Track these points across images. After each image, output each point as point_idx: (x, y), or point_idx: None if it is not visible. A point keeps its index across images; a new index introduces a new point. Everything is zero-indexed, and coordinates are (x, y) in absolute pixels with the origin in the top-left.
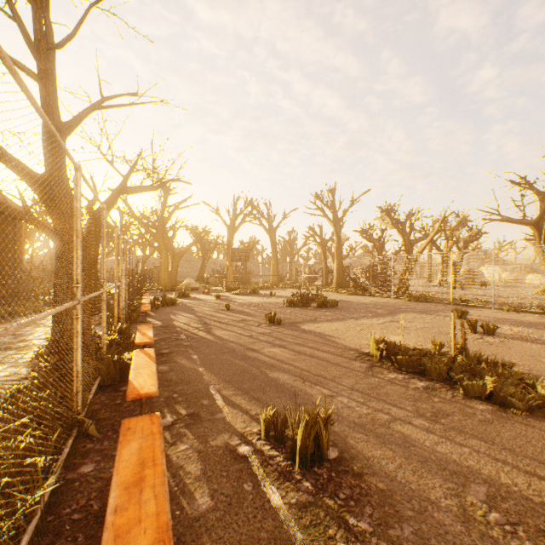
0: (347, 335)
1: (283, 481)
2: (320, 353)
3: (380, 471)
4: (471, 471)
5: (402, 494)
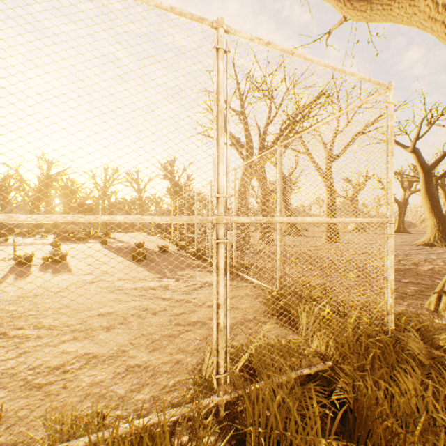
0: None
1: None
2: None
3: None
4: None
5: None
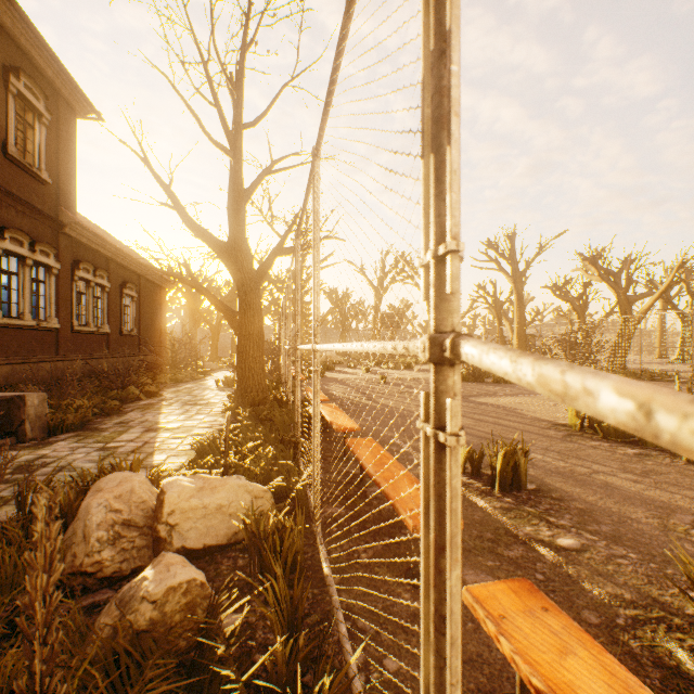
0: (537, 408)
1: (485, 496)
2: (505, 422)
3: (579, 499)
4: (679, 508)
5: (601, 512)
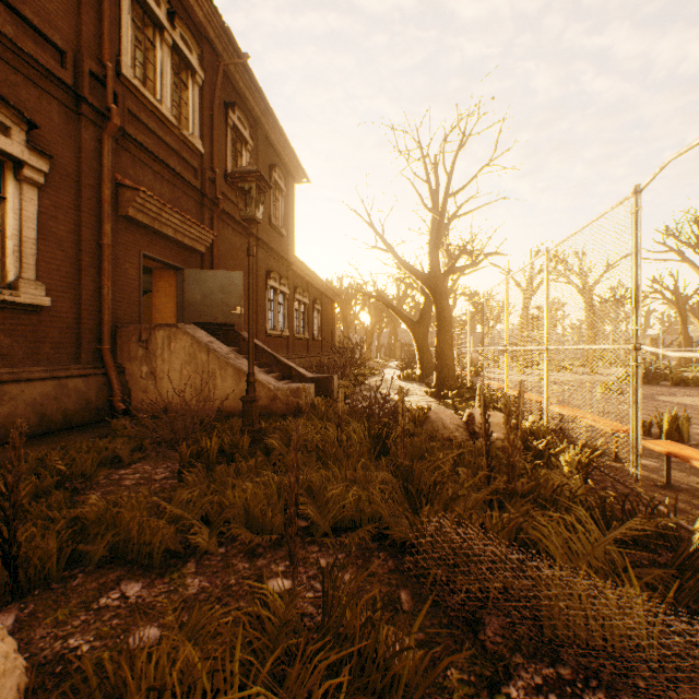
0: None
1: None
2: (678, 413)
3: None
4: None
5: None
